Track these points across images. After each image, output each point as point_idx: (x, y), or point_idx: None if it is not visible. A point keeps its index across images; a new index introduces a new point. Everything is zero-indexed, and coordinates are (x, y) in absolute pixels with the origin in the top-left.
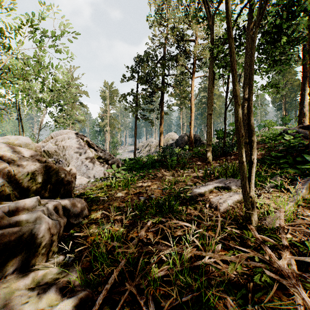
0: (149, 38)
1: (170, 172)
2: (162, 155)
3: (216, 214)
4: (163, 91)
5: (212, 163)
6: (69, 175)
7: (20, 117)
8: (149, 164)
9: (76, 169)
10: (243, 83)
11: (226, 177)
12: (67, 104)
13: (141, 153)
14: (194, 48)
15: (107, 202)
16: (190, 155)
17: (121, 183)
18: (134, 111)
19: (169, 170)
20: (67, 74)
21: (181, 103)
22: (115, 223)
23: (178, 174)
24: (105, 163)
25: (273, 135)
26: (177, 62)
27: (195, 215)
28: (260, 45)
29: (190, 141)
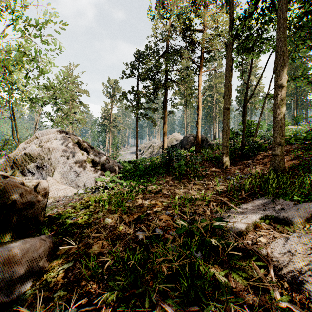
0: (152, 30)
1: (179, 181)
2: (168, 158)
3: (306, 309)
4: (168, 87)
5: (238, 172)
6: (29, 194)
7: (14, 117)
8: (152, 169)
9: (62, 176)
10: (275, 66)
11: (274, 198)
12: (66, 103)
13: (144, 154)
14: (203, 37)
15: (86, 239)
16: (200, 158)
17: (113, 201)
18: (136, 109)
19: (177, 178)
20: (66, 72)
21: (186, 101)
22: (82, 307)
23: (191, 185)
24: (100, 169)
25: (309, 134)
26: (182, 56)
27: (253, 303)
28: (296, 17)
29: (197, 141)
